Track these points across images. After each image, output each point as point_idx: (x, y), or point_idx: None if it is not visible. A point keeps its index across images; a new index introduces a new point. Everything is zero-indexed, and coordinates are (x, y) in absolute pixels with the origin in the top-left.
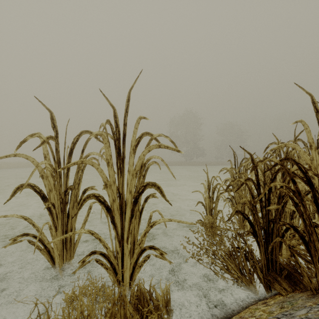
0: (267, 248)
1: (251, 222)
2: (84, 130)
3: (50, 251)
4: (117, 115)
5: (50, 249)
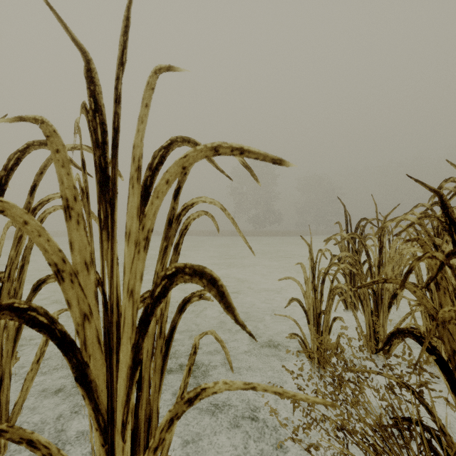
0: None
1: (443, 360)
2: (38, 141)
3: None
4: (98, 77)
5: None
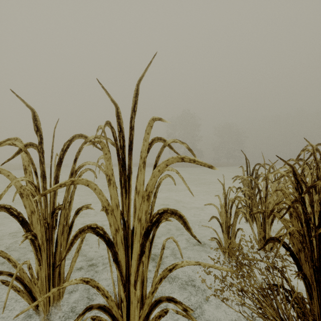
0: (320, 292)
1: (293, 254)
2: (78, 134)
3: (32, 292)
4: (121, 115)
5: (32, 289)
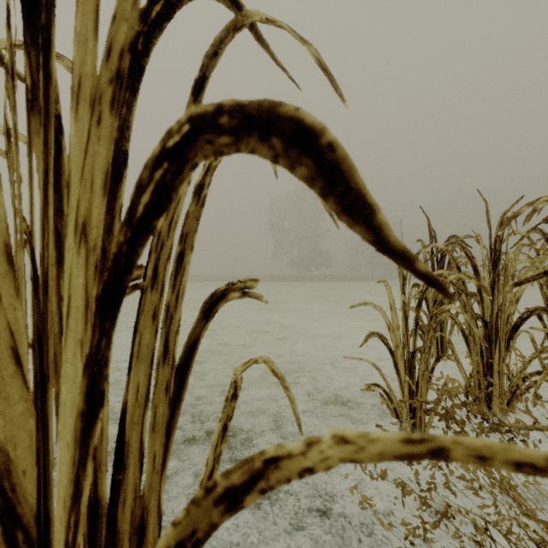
0: None
1: None
2: None
3: None
4: None
5: None
